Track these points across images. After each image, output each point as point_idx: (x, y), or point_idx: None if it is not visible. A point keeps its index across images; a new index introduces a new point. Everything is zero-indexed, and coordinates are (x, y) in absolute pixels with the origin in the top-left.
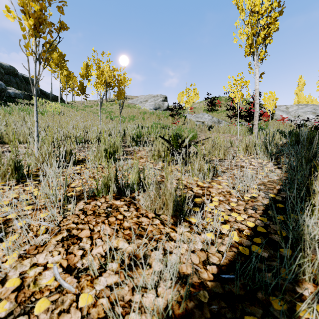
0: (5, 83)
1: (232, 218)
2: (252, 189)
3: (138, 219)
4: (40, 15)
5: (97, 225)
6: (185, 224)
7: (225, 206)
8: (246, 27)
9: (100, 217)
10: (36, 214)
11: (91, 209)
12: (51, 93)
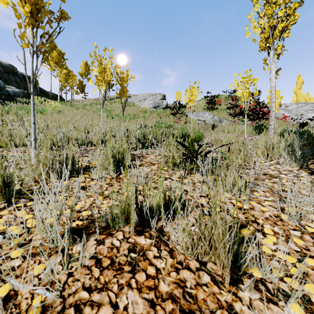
0: (5, 81)
1: (306, 266)
2: (307, 212)
3: (178, 274)
4: (38, 1)
5: (121, 292)
6: (246, 281)
7: (289, 245)
8: (261, 19)
9: (123, 274)
10: (27, 266)
11: (107, 255)
12: (51, 92)
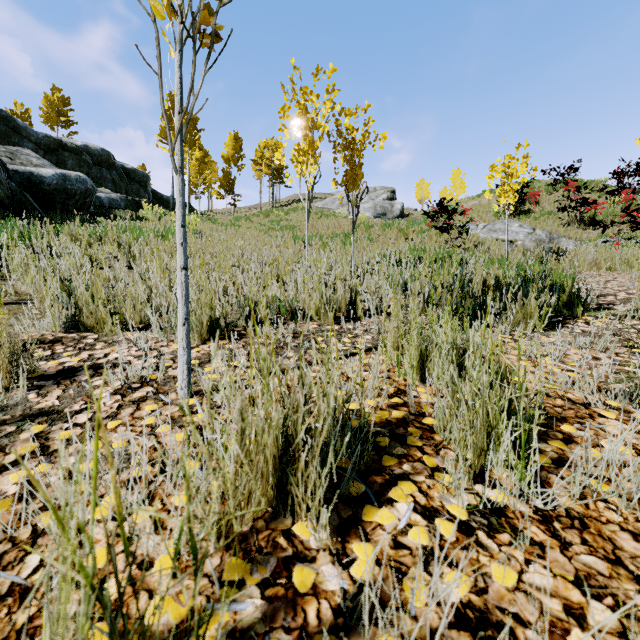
0: (94, 182)
1: None
2: None
3: None
4: None
5: None
6: None
7: None
8: None
9: None
10: None
11: None
12: (172, 197)
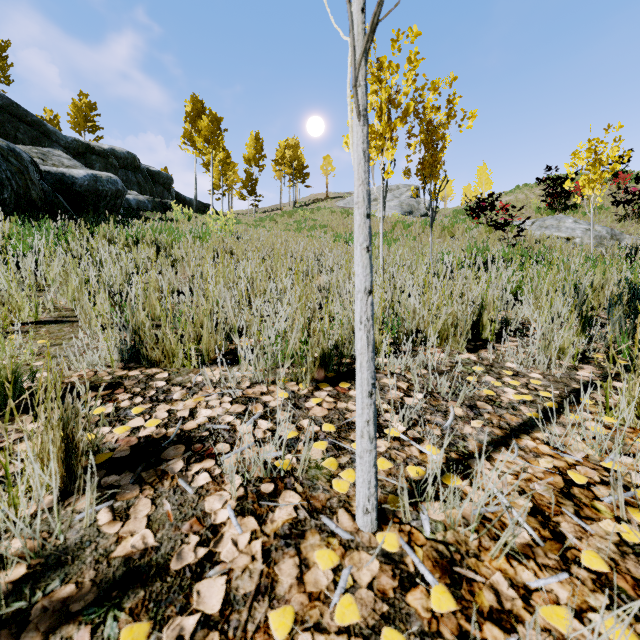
0: None
1: None
2: None
3: None
4: None
5: None
6: None
7: None
8: None
9: None
10: None
11: None
12: (195, 199)
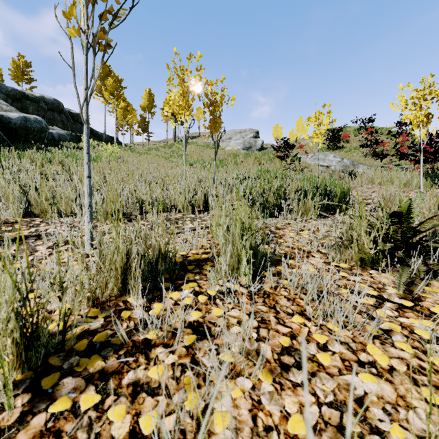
0: (48, 122)
1: None
2: None
3: None
4: None
5: None
6: None
7: None
8: None
9: None
10: None
11: None
12: (104, 134)
